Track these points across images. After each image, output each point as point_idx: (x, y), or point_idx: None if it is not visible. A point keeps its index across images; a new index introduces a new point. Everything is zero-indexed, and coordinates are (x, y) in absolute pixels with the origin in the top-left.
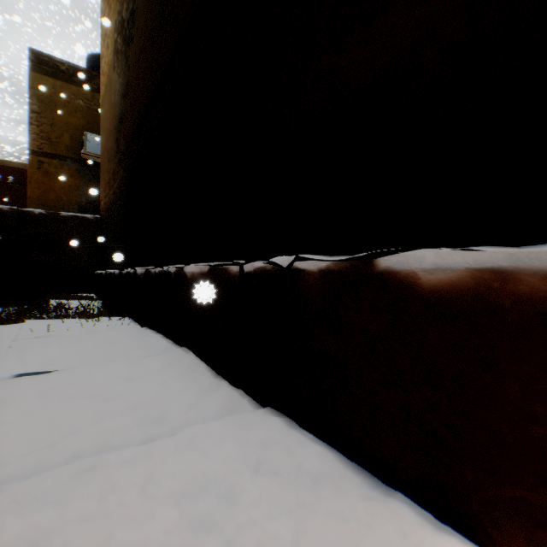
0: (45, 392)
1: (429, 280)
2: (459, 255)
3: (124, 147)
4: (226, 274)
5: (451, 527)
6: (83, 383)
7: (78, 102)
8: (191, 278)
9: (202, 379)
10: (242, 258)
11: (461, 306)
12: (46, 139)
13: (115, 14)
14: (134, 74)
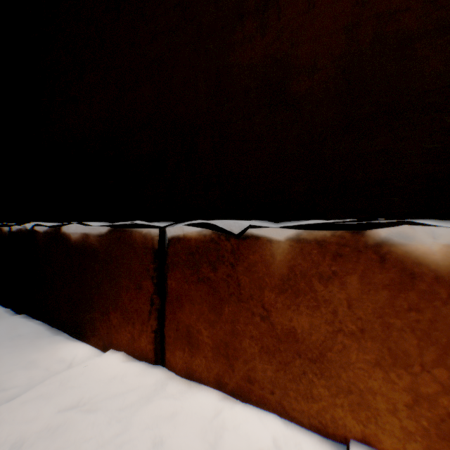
0: None
1: (73, 238)
2: (80, 227)
3: None
4: (2, 232)
5: (78, 339)
6: None
7: None
8: None
9: None
10: (22, 221)
11: (81, 248)
12: None
13: None
14: None
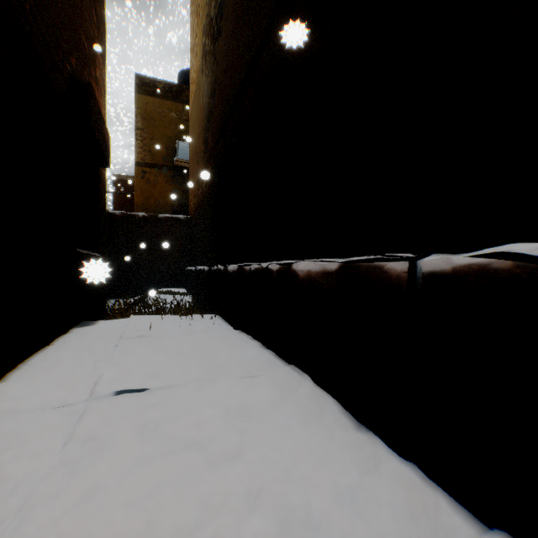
0: (145, 427)
1: None
2: None
3: (212, 145)
4: (379, 275)
5: None
6: (186, 416)
7: (171, 115)
8: (304, 278)
9: (342, 432)
10: (390, 251)
11: None
12: (147, 151)
13: (203, 19)
14: (222, 67)
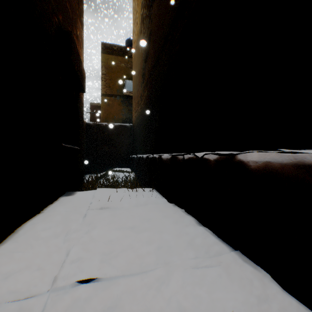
0: None
1: None
2: None
3: (147, 76)
4: None
5: None
6: None
7: (121, 65)
8: (258, 169)
9: None
10: None
11: None
12: (108, 87)
13: None
14: (156, 21)
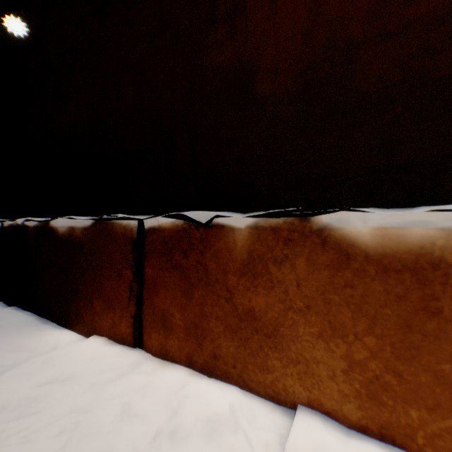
0: None
1: (61, 231)
2: (67, 221)
3: None
4: None
5: (65, 328)
6: None
7: None
8: None
9: None
10: (15, 217)
11: (68, 241)
12: None
13: None
14: None
